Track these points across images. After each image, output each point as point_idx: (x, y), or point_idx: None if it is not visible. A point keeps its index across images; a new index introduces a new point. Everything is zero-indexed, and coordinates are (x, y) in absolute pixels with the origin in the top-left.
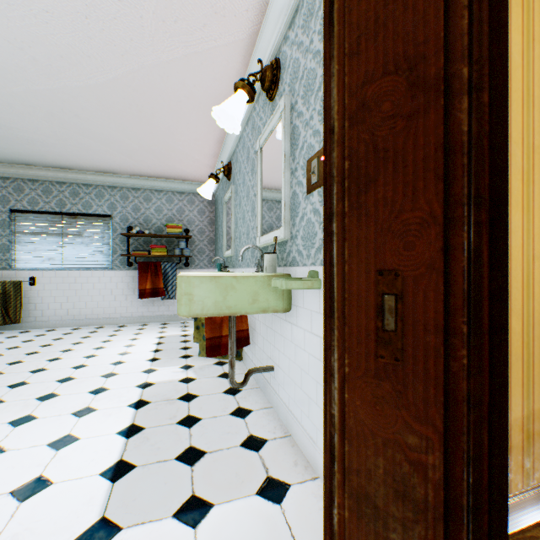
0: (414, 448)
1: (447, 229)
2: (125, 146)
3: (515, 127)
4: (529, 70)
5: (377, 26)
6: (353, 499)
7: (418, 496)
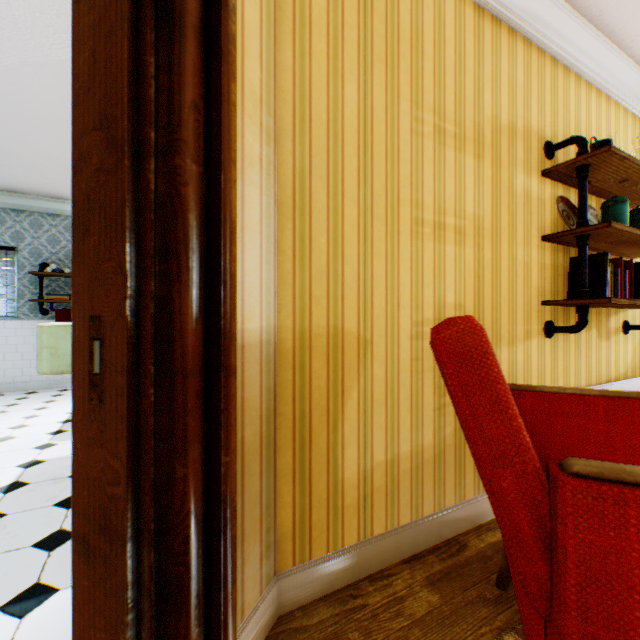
0: (112, 483)
1: (141, 278)
2: (27, 159)
3: (378, 180)
4: (394, 125)
5: (91, 81)
6: (77, 541)
7: (114, 527)
